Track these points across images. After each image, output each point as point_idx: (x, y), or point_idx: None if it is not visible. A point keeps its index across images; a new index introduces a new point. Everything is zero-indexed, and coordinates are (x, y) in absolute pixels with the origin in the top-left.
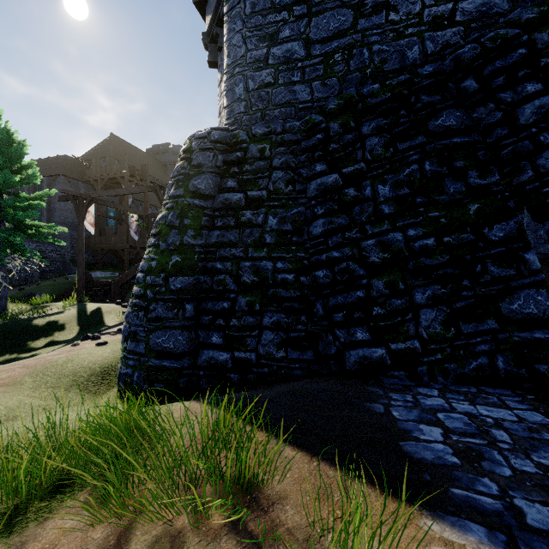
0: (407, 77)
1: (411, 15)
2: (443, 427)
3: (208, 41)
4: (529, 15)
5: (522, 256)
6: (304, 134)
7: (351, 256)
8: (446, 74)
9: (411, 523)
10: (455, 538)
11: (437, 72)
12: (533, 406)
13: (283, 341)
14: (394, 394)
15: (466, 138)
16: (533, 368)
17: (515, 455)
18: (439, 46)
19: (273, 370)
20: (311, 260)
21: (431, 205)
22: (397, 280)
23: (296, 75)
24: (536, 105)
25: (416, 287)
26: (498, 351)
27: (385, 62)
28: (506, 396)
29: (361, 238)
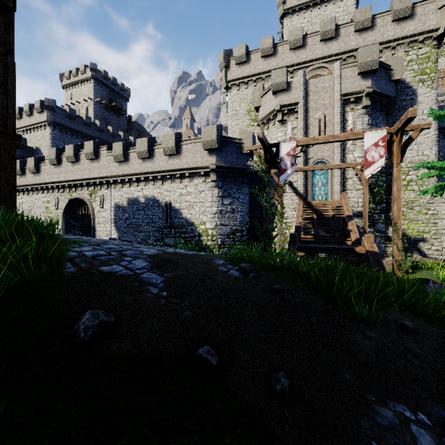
0: None
1: None
2: None
3: (370, 94)
4: None
5: None
6: None
7: None
8: None
9: None
10: None
11: None
12: None
13: None
14: None
15: None
16: None
17: None
18: None
19: None
20: None
21: None
22: None
23: None
24: None
25: None
26: None
27: None
28: None
29: None
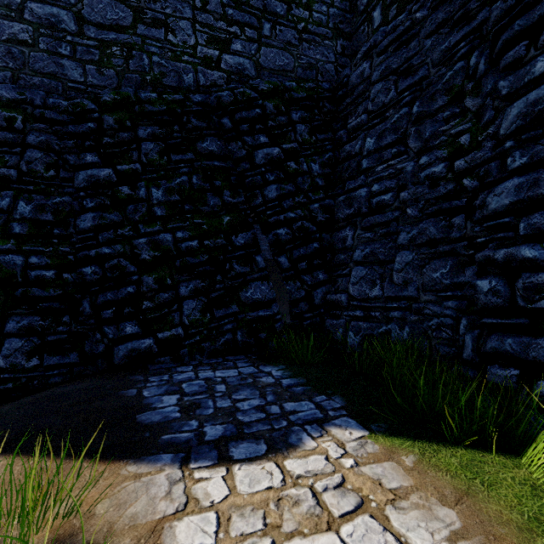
0: (181, 98)
1: (187, 44)
2: (182, 393)
3: None
4: (264, 87)
5: (255, 258)
6: (73, 117)
7: (123, 252)
8: (212, 107)
9: (113, 474)
10: (147, 470)
11: (205, 103)
12: (253, 363)
13: (37, 348)
14: (153, 377)
15: (224, 164)
16: (258, 337)
17: (222, 399)
18: (209, 82)
19: (21, 383)
20: (78, 255)
21: (197, 213)
22: (166, 276)
23: (64, 48)
24: (265, 152)
25: (182, 282)
26: (239, 328)
27: (164, 76)
28: (240, 360)
29: (134, 236)
